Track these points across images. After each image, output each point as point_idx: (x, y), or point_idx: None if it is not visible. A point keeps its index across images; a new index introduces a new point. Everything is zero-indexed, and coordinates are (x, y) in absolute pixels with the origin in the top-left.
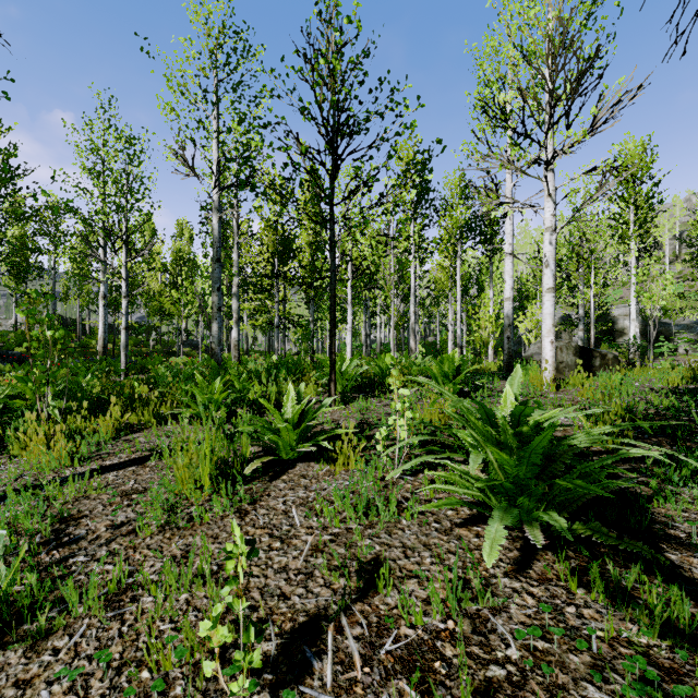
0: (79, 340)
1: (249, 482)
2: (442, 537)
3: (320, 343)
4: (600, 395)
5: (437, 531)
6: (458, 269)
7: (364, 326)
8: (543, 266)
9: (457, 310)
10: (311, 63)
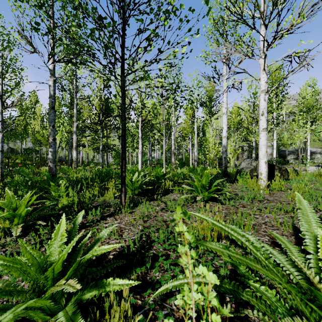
0: None
1: None
2: None
3: (127, 158)
4: None
5: None
6: (195, 122)
7: (149, 150)
8: (260, 114)
9: (195, 143)
10: None
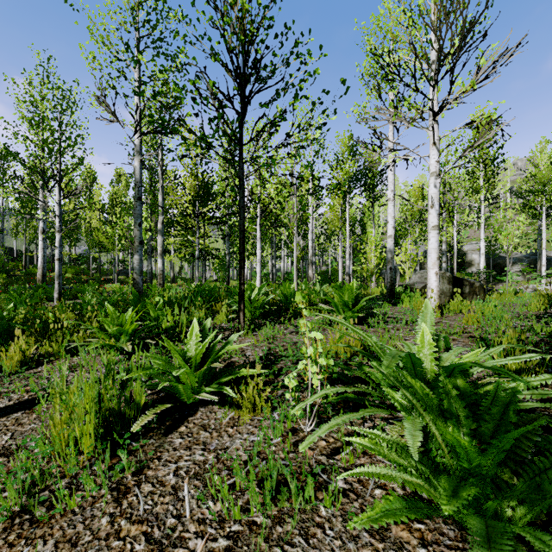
0: (25, 269)
1: (141, 436)
2: (376, 544)
3: (235, 271)
4: (511, 331)
5: (368, 531)
6: (347, 212)
7: (271, 258)
8: (429, 207)
9: (346, 245)
10: (221, 10)
